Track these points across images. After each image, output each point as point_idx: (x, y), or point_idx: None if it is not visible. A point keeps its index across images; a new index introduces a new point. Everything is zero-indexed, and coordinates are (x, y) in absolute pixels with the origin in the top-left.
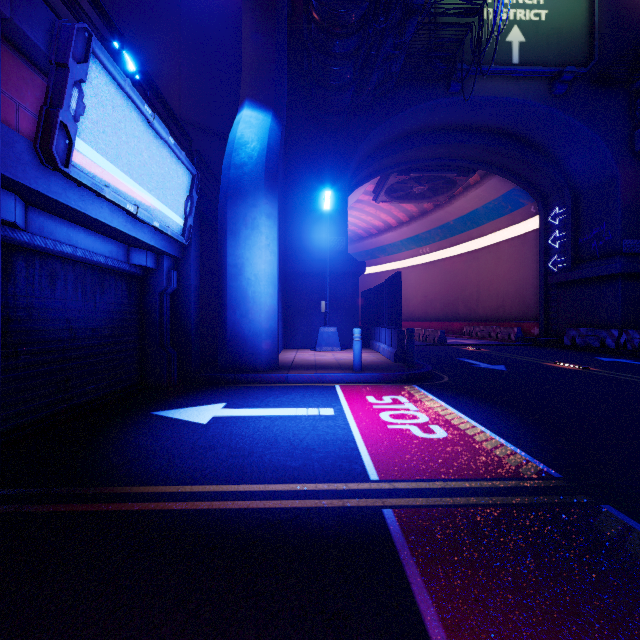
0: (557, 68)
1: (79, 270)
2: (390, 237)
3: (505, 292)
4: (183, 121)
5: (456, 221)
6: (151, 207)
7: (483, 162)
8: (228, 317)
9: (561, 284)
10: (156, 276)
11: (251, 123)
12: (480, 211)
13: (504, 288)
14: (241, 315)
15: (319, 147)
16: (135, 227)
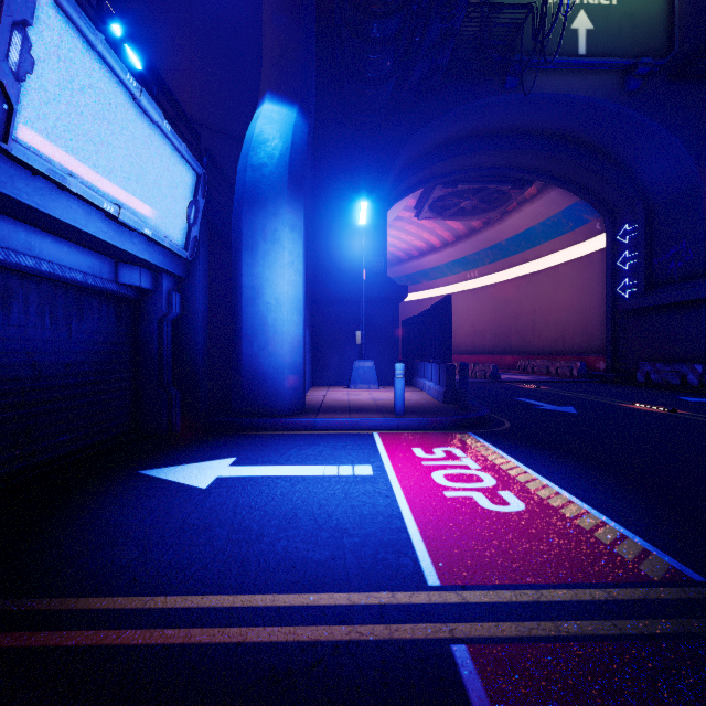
0: (631, 60)
1: (46, 289)
2: (433, 260)
3: (565, 321)
4: (195, 121)
5: (509, 241)
6: (140, 210)
7: (542, 172)
8: (243, 349)
9: (632, 312)
10: (154, 299)
11: (272, 118)
12: (537, 229)
13: (564, 317)
14: (259, 347)
15: (353, 153)
16: (121, 235)
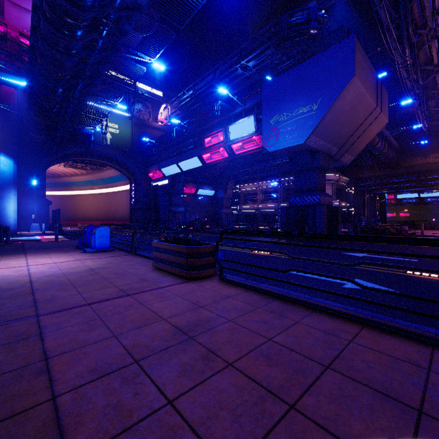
0: (121, 148)
1: None
2: (78, 178)
3: (124, 210)
4: None
5: (107, 178)
6: None
7: (108, 164)
8: (0, 221)
9: (133, 209)
10: None
11: (6, 164)
12: (115, 177)
13: (124, 208)
14: (5, 220)
15: (31, 157)
16: None
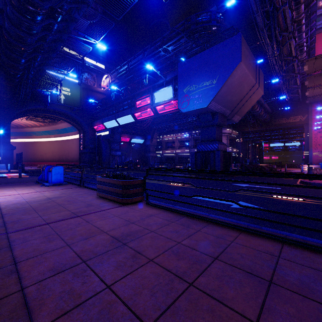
0: (72, 106)
1: None
2: (37, 129)
3: (74, 153)
4: None
5: (61, 129)
6: None
7: (62, 118)
8: None
9: (82, 153)
10: None
11: None
12: (67, 129)
13: (74, 152)
14: None
15: None
16: None
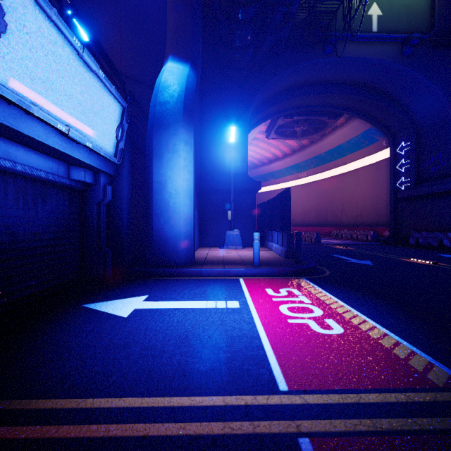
0: (406, 35)
1: (20, 182)
2: (277, 165)
3: (363, 205)
4: (123, 75)
5: (326, 153)
6: (84, 130)
7: (348, 108)
8: (154, 223)
9: (407, 199)
10: (94, 190)
11: (173, 71)
12: (344, 145)
13: (362, 202)
14: (164, 221)
15: (226, 95)
16: (71, 147)
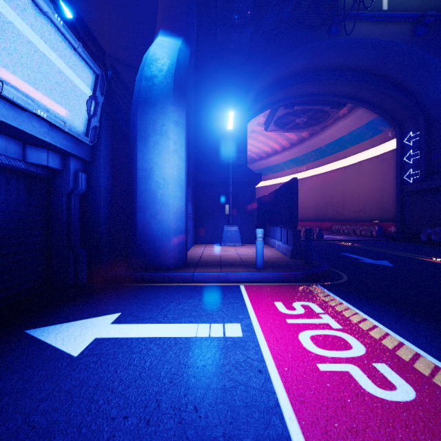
0: (420, 13)
1: None
2: (276, 159)
3: (366, 199)
4: (112, 58)
5: (327, 146)
6: (33, 93)
7: (352, 97)
8: (138, 218)
9: (416, 192)
10: (62, 177)
11: (163, 45)
12: (346, 137)
13: (365, 196)
14: (150, 216)
15: (224, 81)
16: (17, 116)
